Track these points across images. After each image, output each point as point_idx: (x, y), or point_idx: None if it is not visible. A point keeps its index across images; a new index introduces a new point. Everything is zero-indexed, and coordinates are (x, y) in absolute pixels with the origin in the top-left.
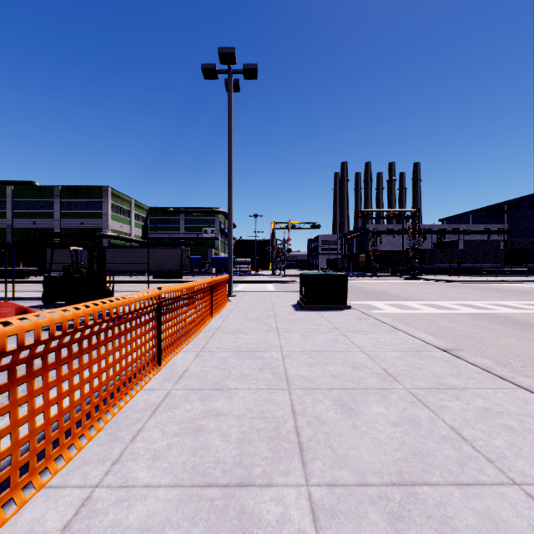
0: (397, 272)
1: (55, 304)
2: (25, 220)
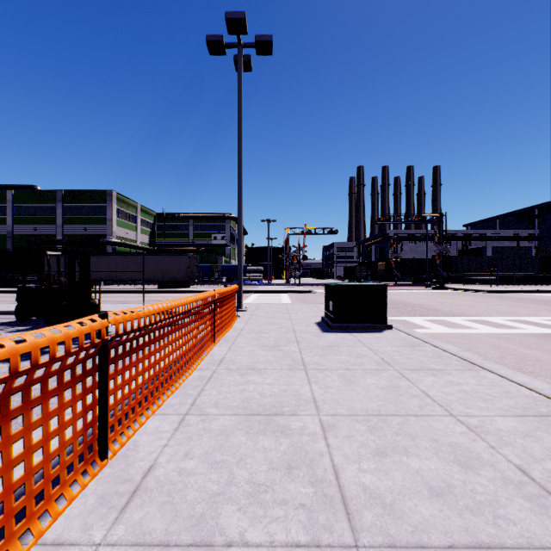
0: (420, 281)
1: (32, 319)
2: (26, 226)
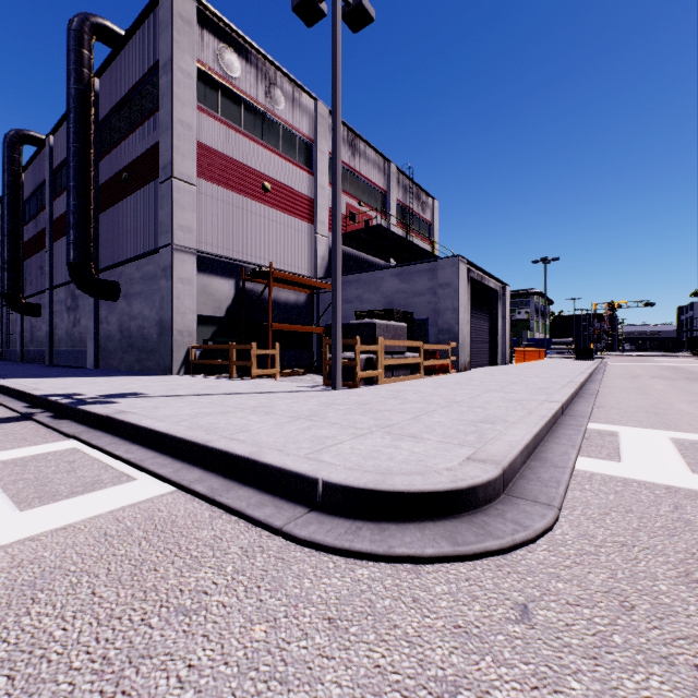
0: None
1: None
2: None
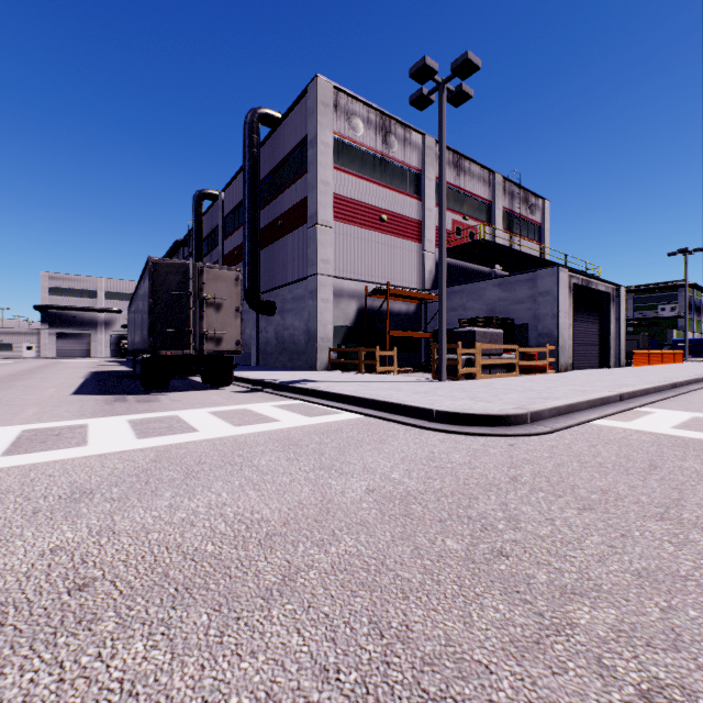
0: None
1: None
2: None
